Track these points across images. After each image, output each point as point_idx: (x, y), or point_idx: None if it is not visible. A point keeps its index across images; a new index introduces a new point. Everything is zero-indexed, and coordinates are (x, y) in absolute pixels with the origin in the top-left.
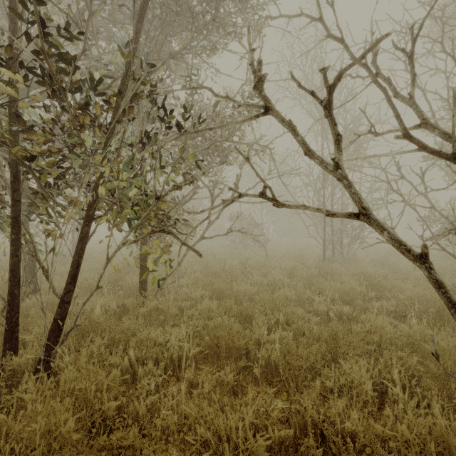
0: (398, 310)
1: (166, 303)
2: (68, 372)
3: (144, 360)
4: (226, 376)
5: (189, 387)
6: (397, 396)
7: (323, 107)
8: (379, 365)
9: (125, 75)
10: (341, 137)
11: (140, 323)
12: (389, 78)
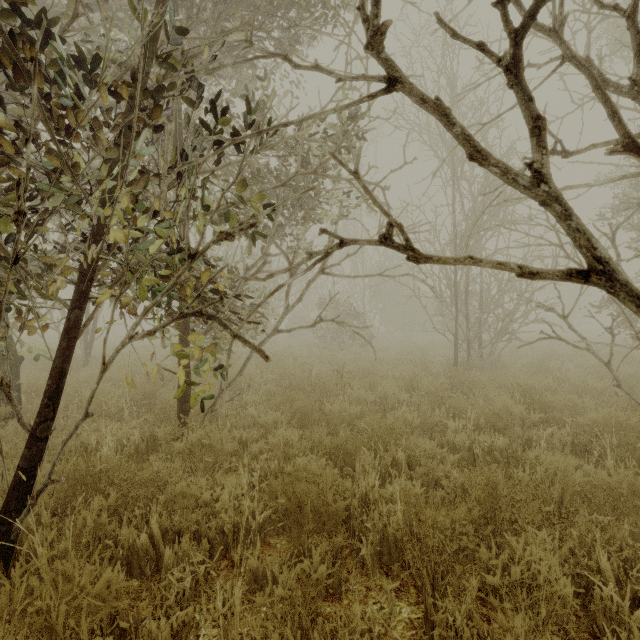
0: (578, 442)
1: (218, 435)
2: (16, 578)
3: (177, 533)
4: (313, 567)
5: (252, 581)
6: (610, 601)
7: (504, 68)
8: (570, 541)
9: (145, 56)
10: (544, 122)
11: (175, 466)
12: (589, 57)
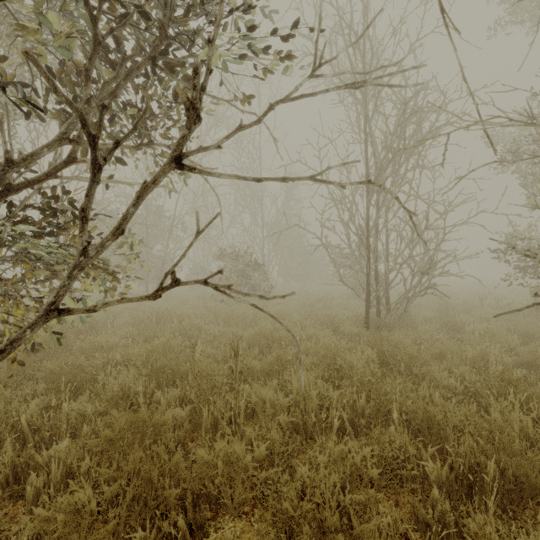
0: None
1: None
2: None
3: None
4: None
5: None
6: None
7: None
8: None
9: None
10: None
11: None
12: None
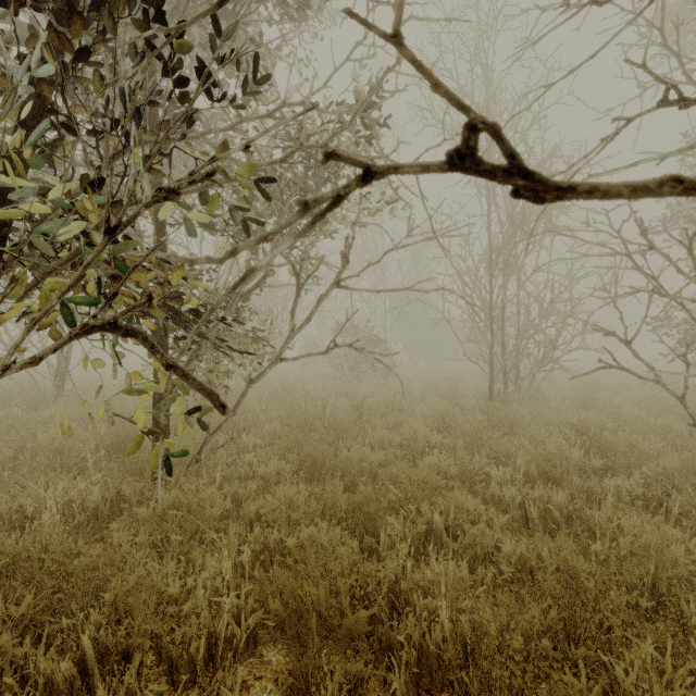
0: (651, 495)
1: (200, 495)
2: None
3: (125, 650)
4: None
5: None
6: None
7: None
8: (691, 659)
9: None
10: None
11: (139, 540)
12: None
